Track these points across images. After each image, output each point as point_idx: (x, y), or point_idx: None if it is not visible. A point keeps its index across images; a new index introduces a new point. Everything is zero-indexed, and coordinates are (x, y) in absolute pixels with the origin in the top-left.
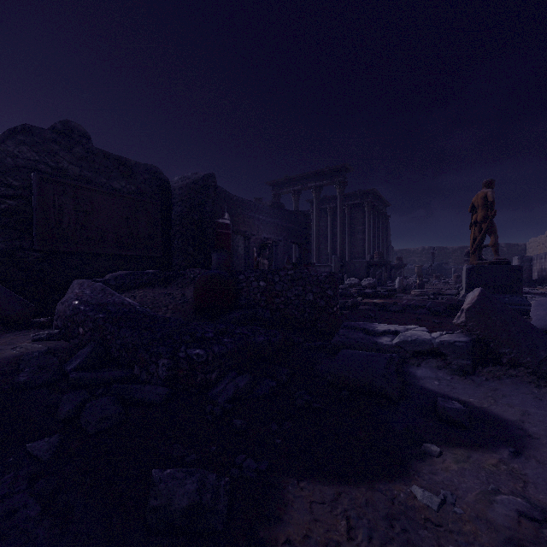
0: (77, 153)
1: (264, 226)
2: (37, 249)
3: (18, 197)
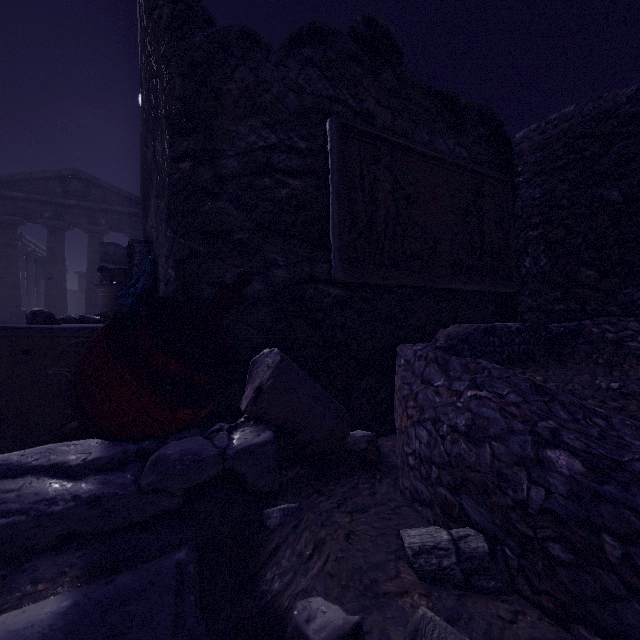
0: (385, 83)
1: None
2: (334, 281)
3: (305, 173)
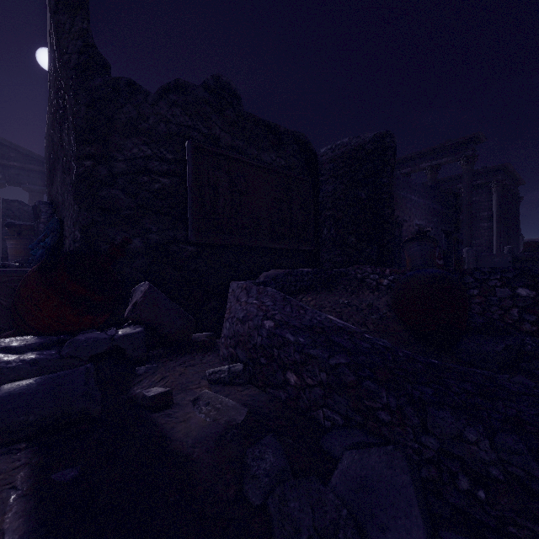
0: (228, 117)
1: (415, 210)
2: (191, 242)
3: (171, 174)
